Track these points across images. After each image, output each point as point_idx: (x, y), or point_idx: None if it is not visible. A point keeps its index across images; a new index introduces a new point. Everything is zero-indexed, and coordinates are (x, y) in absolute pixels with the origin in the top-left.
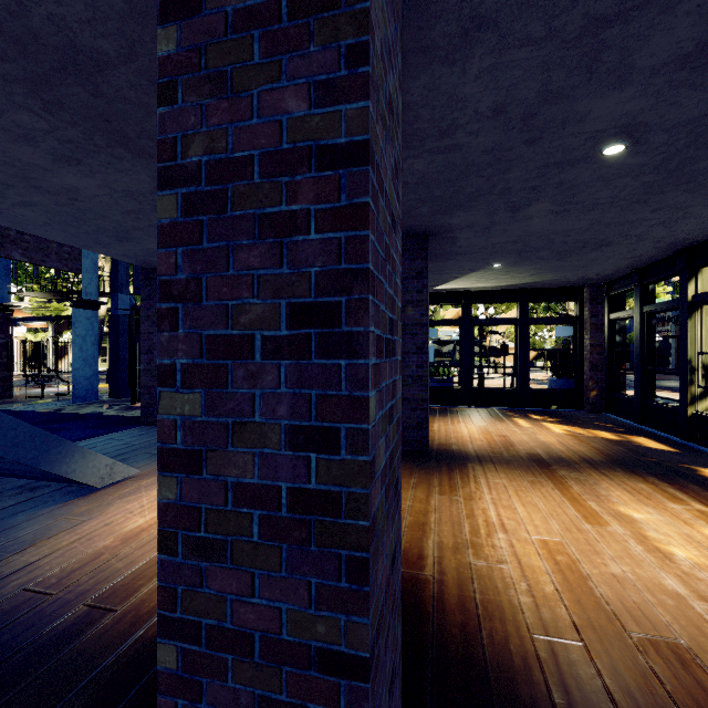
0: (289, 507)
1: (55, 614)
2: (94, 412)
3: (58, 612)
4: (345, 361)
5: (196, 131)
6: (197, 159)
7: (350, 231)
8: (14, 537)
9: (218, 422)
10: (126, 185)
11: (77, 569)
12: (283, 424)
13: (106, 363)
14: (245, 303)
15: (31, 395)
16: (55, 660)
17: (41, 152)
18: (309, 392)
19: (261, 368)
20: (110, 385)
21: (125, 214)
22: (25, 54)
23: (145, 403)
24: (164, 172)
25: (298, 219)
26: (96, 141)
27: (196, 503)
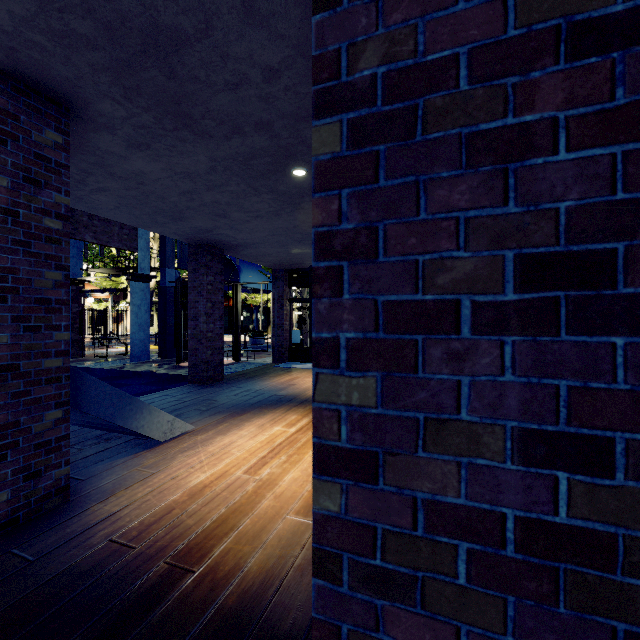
0: (518, 544)
1: (140, 570)
2: (148, 370)
3: (142, 568)
4: (624, 338)
5: (368, 35)
6: (370, 72)
7: (632, 143)
8: (97, 485)
9: (402, 416)
10: (186, 167)
11: (154, 522)
12: (509, 426)
13: (153, 328)
14: (444, 257)
15: (98, 354)
16: (146, 623)
17: (118, 139)
18: (554, 382)
19: (471, 347)
20: (159, 347)
21: (181, 194)
22: (113, 40)
23: (191, 363)
24: (322, 95)
25: (534, 134)
26: (165, 124)
27: (368, 521)
